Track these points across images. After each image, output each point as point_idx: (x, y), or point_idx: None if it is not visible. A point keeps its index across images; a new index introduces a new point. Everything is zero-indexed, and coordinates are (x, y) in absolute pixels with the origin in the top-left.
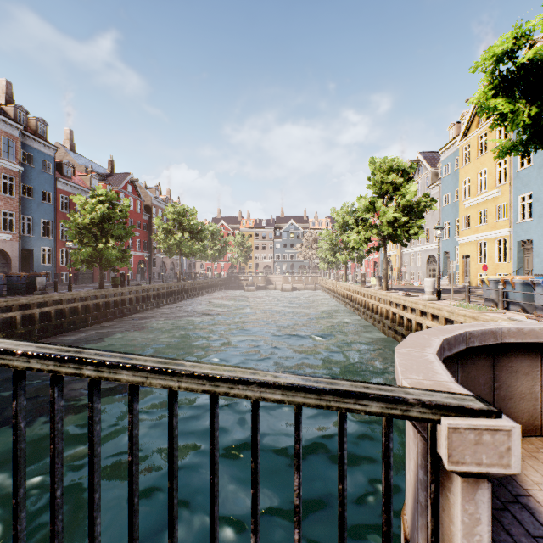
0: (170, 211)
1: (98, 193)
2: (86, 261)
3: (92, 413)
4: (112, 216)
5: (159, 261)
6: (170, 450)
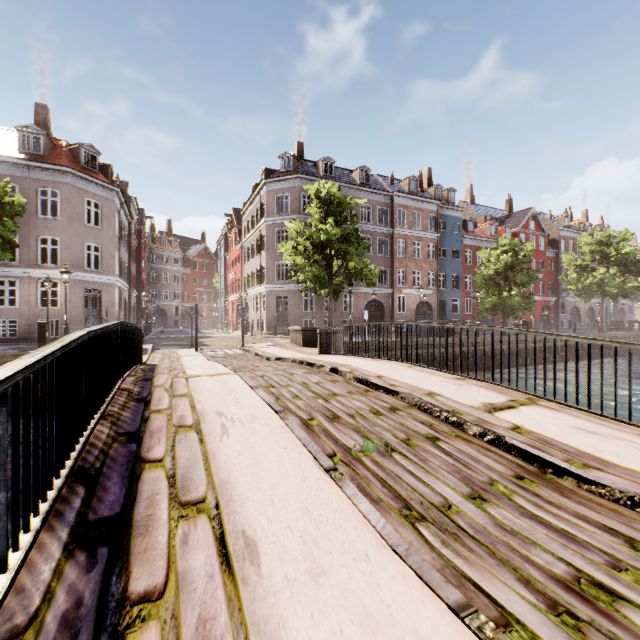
0: (586, 242)
1: (501, 243)
2: (489, 309)
3: (554, 346)
4: (515, 264)
5: (569, 306)
6: (576, 356)
